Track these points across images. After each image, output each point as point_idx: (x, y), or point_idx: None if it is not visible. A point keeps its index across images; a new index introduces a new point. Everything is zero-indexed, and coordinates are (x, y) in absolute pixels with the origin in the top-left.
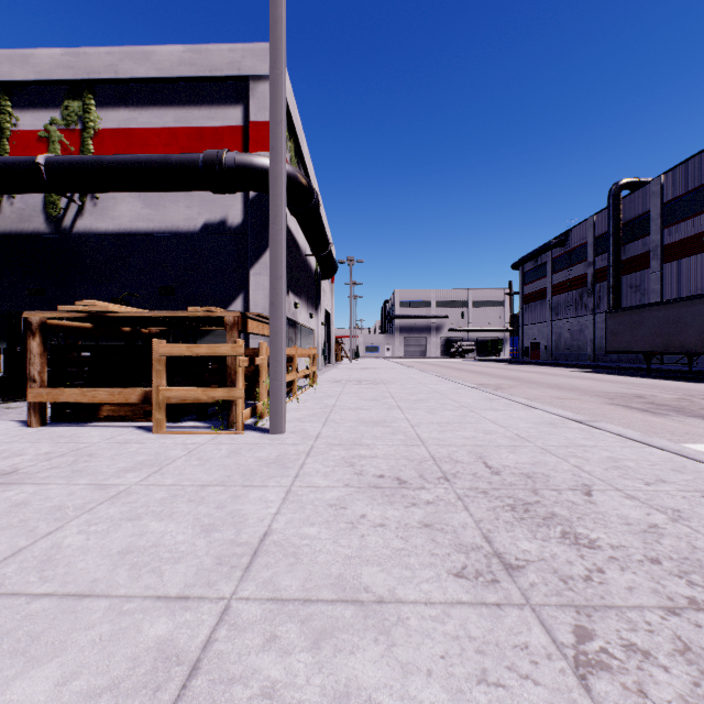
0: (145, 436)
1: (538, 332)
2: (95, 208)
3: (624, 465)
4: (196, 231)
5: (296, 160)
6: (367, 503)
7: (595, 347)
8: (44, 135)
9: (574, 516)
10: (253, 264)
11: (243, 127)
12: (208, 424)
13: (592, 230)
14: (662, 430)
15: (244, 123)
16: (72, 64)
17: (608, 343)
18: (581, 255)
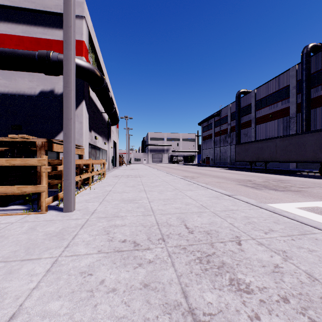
0: None
1: (209, 152)
2: None
3: (252, 221)
4: (35, 95)
5: (96, 63)
6: (109, 267)
7: (231, 159)
8: None
9: (235, 263)
10: None
11: None
12: (26, 206)
13: (229, 110)
14: (261, 197)
15: None
16: None
17: (236, 157)
18: (225, 120)
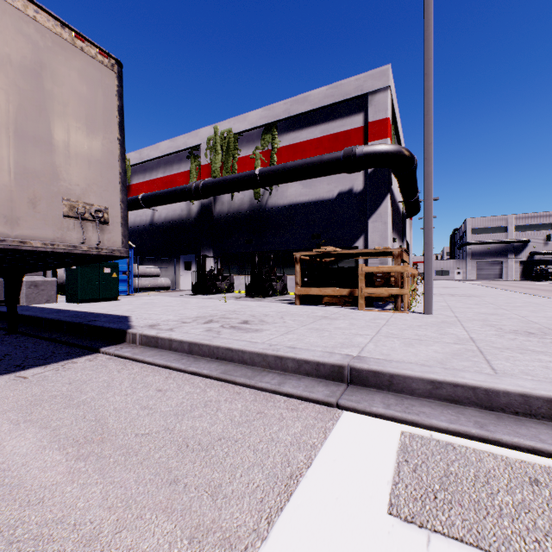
0: (356, 311)
1: None
2: (277, 192)
3: None
4: (333, 198)
5: (393, 136)
6: (514, 336)
7: None
8: (252, 157)
9: None
10: (371, 215)
11: (363, 126)
12: (379, 309)
13: None
14: None
15: (364, 124)
16: (266, 115)
17: None
18: None
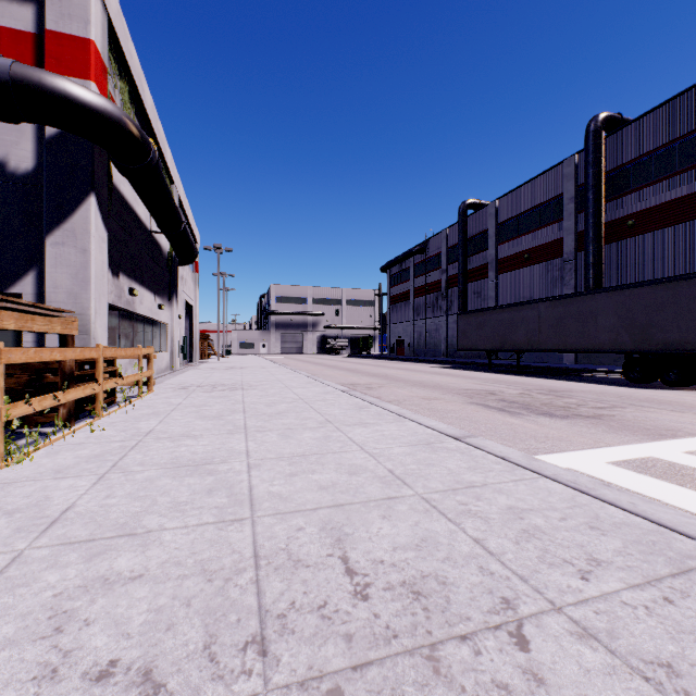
0: None
1: (403, 331)
2: None
3: (534, 527)
4: None
5: (133, 108)
6: None
7: (448, 344)
8: None
9: None
10: (52, 229)
11: (36, 34)
12: None
13: (446, 241)
14: (526, 435)
15: (38, 30)
16: None
17: (460, 342)
18: (437, 263)
